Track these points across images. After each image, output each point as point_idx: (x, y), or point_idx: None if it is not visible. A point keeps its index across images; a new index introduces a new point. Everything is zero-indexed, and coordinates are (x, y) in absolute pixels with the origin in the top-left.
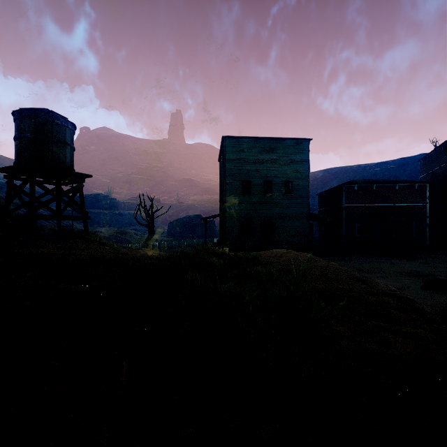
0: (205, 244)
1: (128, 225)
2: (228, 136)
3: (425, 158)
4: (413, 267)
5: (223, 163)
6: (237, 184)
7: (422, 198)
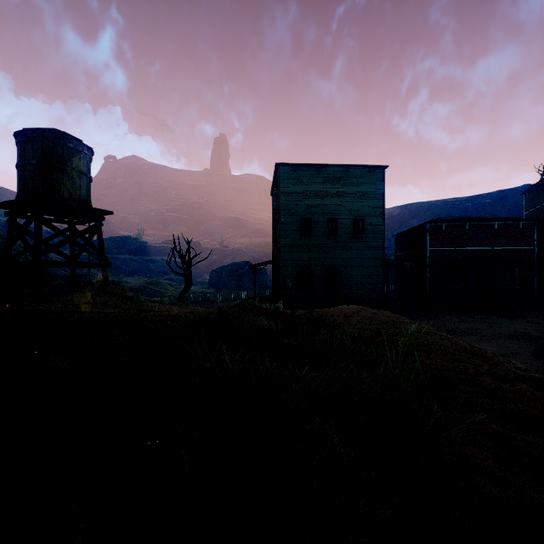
0: (255, 298)
1: (161, 274)
2: (283, 163)
3: (532, 189)
4: (519, 327)
5: (277, 197)
6: (294, 223)
7: (529, 240)
